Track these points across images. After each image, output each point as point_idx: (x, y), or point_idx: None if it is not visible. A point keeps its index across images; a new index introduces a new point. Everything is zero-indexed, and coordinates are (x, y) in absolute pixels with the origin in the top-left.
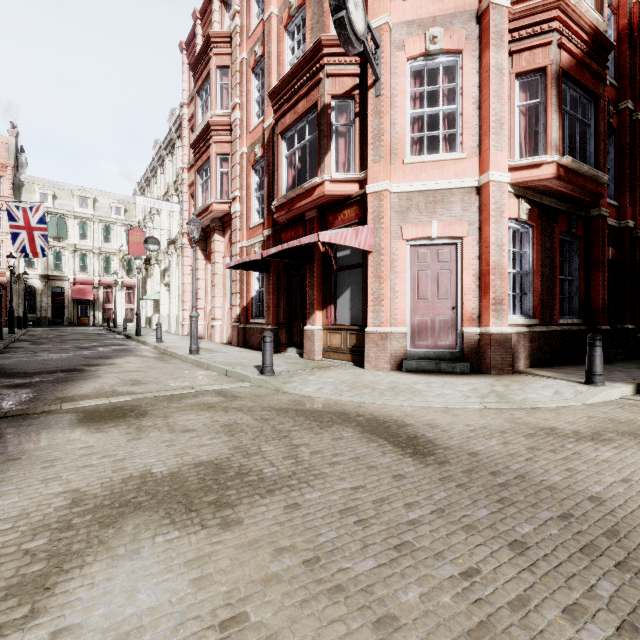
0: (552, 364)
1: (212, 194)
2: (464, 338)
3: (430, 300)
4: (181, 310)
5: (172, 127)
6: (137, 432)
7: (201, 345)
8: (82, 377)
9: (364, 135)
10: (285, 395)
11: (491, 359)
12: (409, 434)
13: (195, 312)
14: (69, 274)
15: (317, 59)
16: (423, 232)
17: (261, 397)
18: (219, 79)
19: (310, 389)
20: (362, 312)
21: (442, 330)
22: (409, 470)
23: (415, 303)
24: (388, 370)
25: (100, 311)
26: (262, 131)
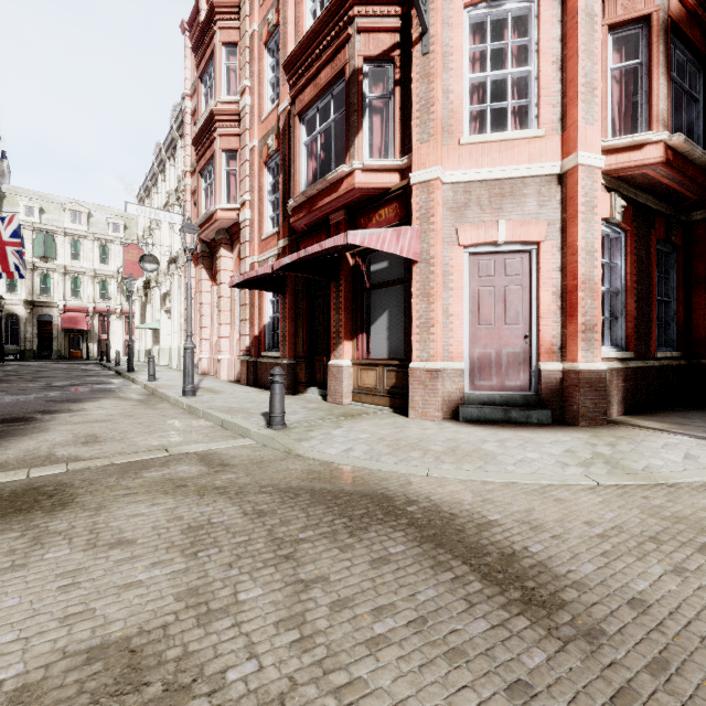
0: (649, 410)
1: (217, 199)
2: (541, 377)
3: (495, 326)
4: (183, 341)
5: (173, 124)
6: (28, 548)
7: (202, 384)
8: (22, 431)
9: (407, 109)
10: (298, 461)
11: (580, 405)
12: (501, 546)
13: (190, 343)
14: (58, 300)
15: (345, 10)
16: (486, 235)
17: (262, 465)
18: (225, 59)
19: (334, 450)
20: (403, 342)
21: (511, 366)
22: (534, 663)
23: (475, 330)
24: (440, 419)
25: (95, 343)
26: (277, 118)
